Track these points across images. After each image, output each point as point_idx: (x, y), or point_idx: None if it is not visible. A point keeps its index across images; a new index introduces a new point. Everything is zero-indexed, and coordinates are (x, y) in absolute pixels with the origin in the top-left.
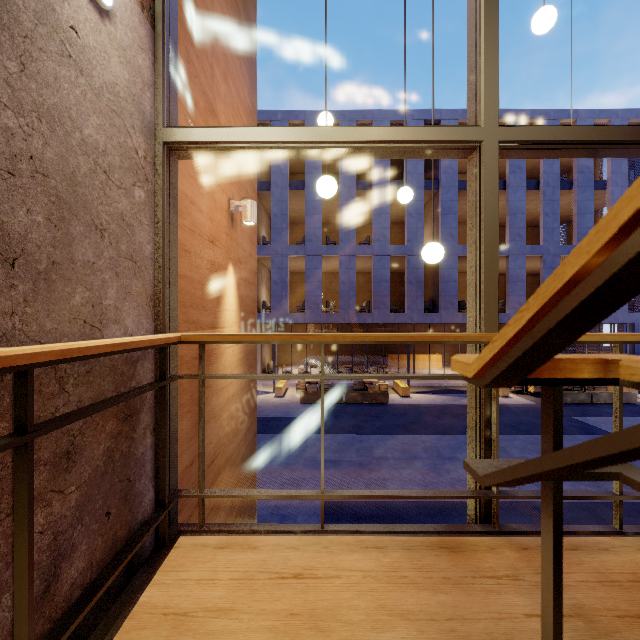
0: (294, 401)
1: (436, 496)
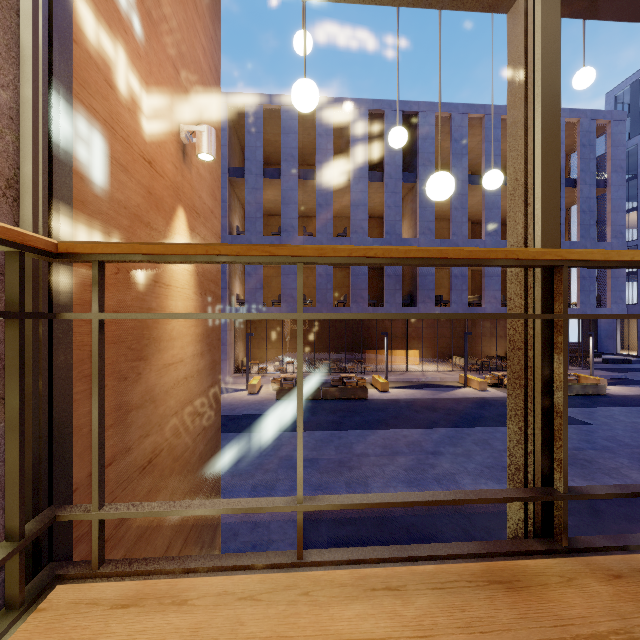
0: (269, 398)
1: (476, 499)
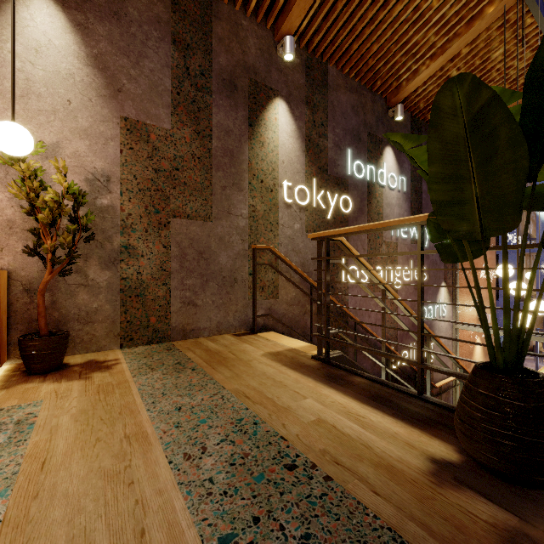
0: None
1: None
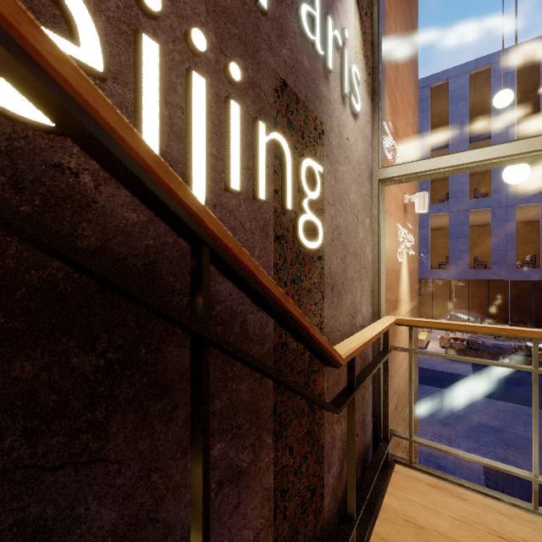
0: None
1: None
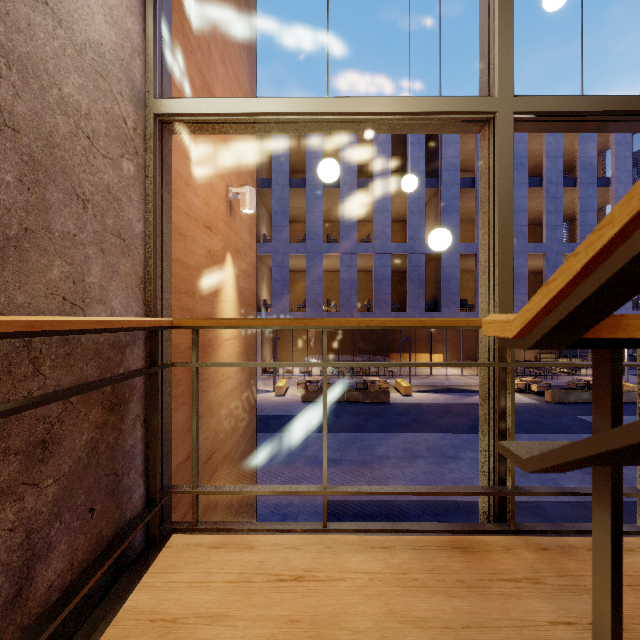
0: (295, 400)
1: (447, 492)
